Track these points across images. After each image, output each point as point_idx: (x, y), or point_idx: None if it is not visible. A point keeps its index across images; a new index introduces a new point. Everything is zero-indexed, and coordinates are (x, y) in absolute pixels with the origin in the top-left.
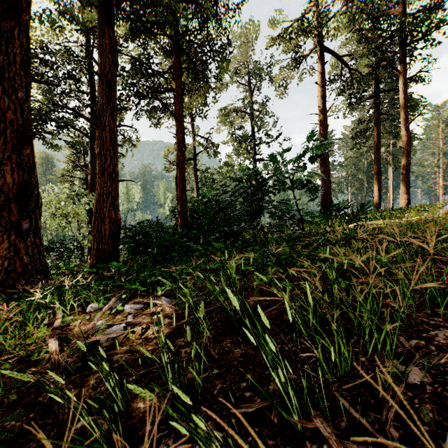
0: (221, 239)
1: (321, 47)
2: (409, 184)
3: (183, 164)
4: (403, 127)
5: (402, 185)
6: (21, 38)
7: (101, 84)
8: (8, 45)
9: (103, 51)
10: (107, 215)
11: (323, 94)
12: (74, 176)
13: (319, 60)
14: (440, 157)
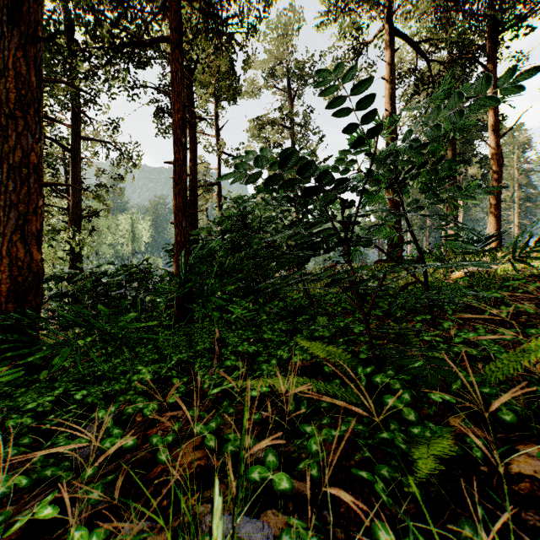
0: (248, 297)
1: (389, 27)
2: (499, 217)
3: (182, 167)
4: (492, 142)
5: (490, 218)
6: None
7: None
8: None
9: None
10: (6, 251)
11: (390, 92)
12: (51, 205)
13: (385, 46)
14: (516, 189)
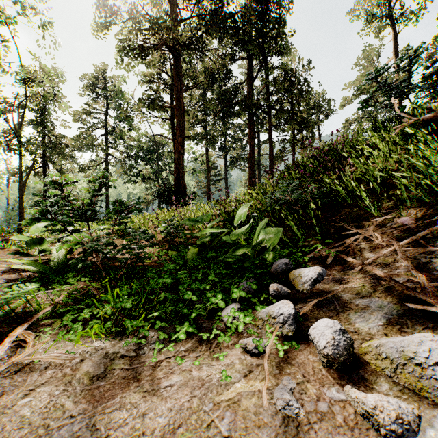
0: None
1: None
2: None
3: None
4: None
5: None
6: (253, 156)
7: (270, 163)
8: (251, 159)
9: (270, 154)
10: None
11: None
12: None
13: None
14: None
